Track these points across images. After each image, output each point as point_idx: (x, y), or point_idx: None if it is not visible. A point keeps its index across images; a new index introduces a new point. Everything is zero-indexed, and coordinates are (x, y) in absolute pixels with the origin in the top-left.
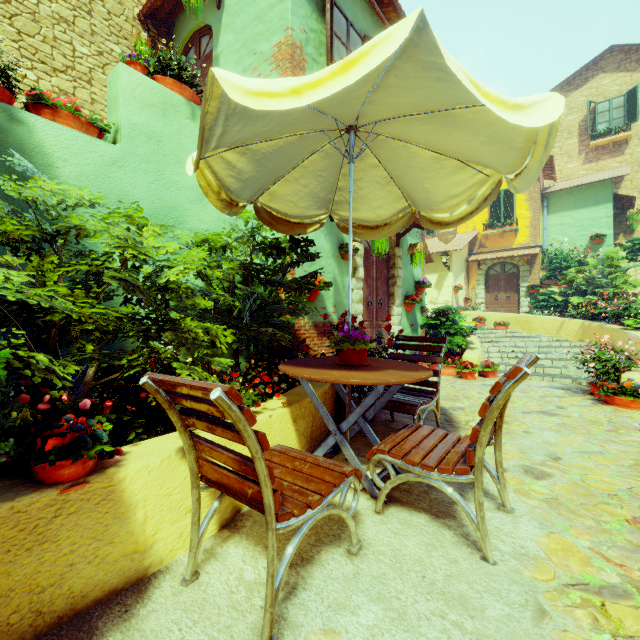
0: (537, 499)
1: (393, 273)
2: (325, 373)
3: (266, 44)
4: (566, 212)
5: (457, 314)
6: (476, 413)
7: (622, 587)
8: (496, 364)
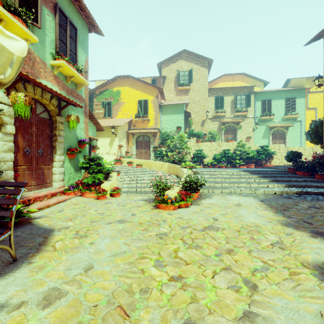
0: None
1: (55, 133)
2: None
3: None
4: (168, 115)
5: (101, 160)
6: (73, 230)
7: None
8: (119, 189)
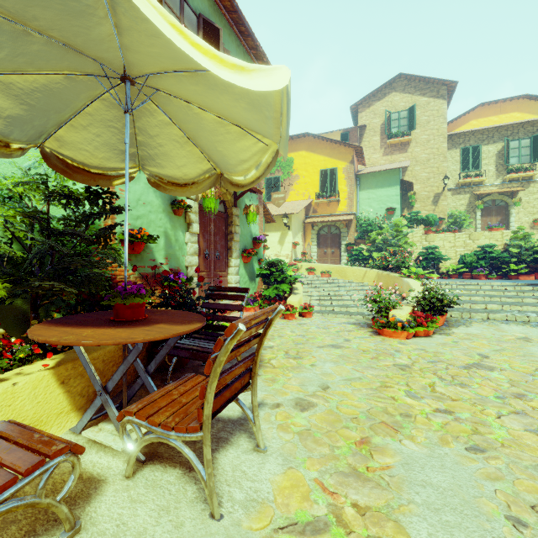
0: (293, 432)
1: (231, 230)
2: (74, 333)
3: None
4: (371, 190)
5: (284, 265)
6: (281, 351)
7: (325, 519)
8: (312, 306)
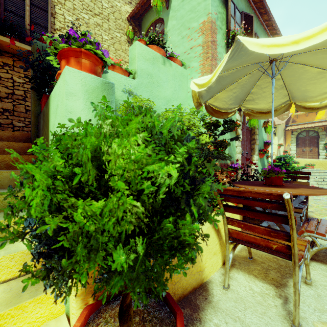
0: None
1: (254, 137)
2: (270, 189)
3: (195, 23)
4: None
5: (291, 159)
6: (323, 214)
7: None
8: None
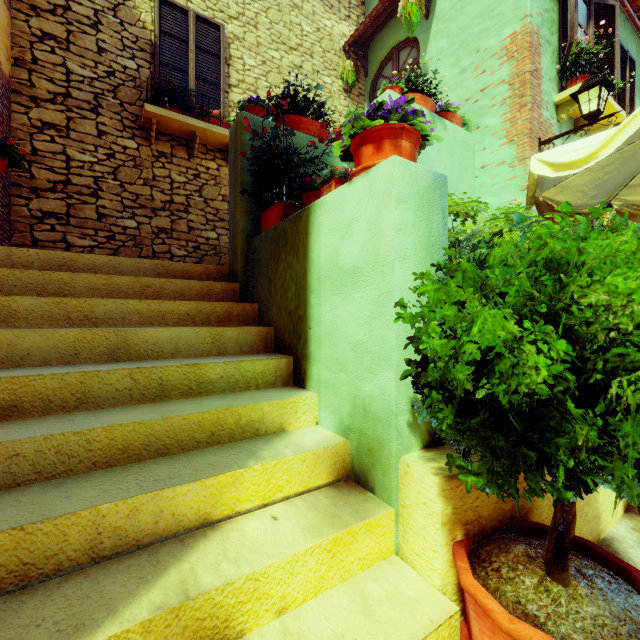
0: None
1: None
2: None
3: (493, 39)
4: None
5: None
6: None
7: None
8: None
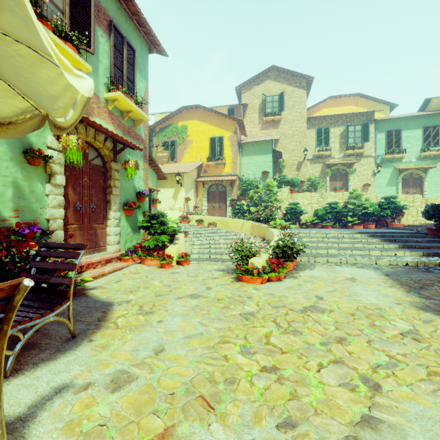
0: (79, 434)
1: (110, 183)
2: None
3: None
4: (251, 156)
5: (165, 218)
6: (136, 305)
7: None
8: (188, 255)
